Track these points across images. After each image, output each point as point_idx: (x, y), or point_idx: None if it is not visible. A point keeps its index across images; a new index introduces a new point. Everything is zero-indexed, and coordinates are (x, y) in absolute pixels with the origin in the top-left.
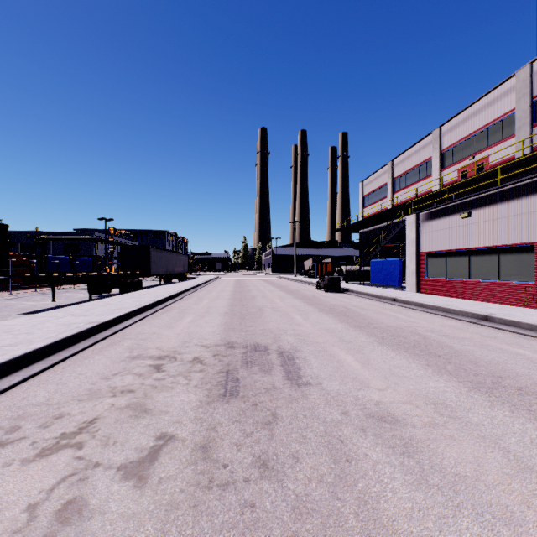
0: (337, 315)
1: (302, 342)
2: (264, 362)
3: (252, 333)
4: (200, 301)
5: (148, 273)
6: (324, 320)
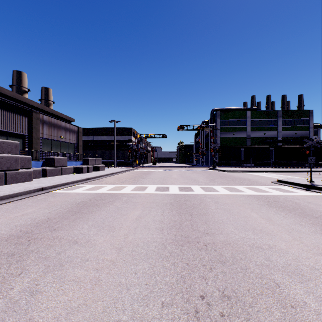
0: None
1: None
2: None
3: None
4: None
5: None
6: None
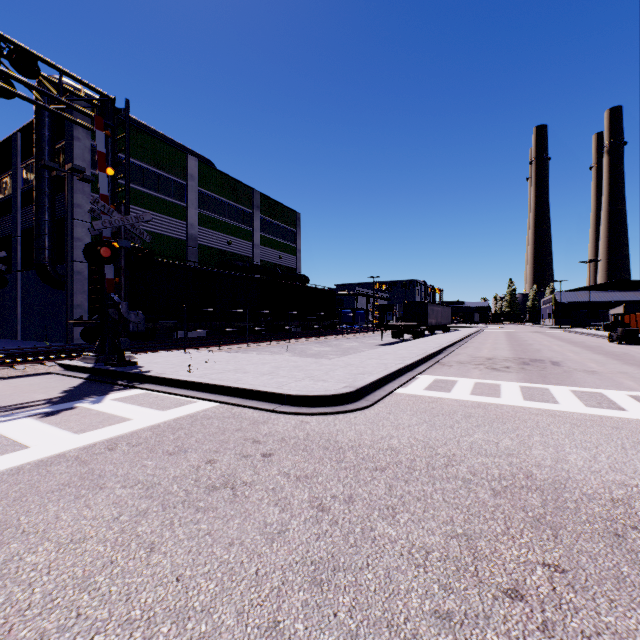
0: (608, 355)
1: (566, 360)
2: (541, 362)
3: (533, 356)
4: (483, 344)
5: (424, 324)
6: (591, 356)
